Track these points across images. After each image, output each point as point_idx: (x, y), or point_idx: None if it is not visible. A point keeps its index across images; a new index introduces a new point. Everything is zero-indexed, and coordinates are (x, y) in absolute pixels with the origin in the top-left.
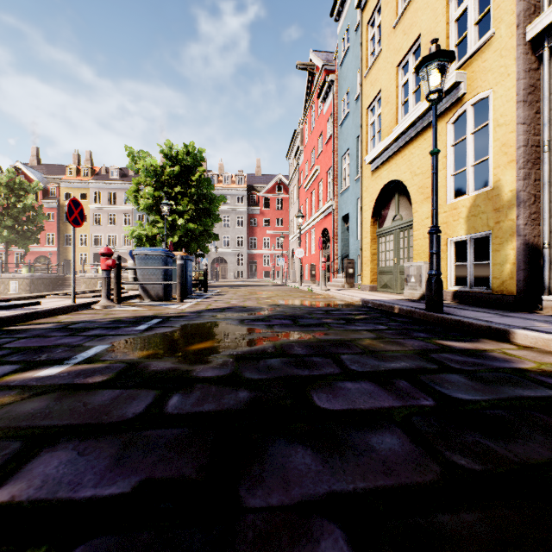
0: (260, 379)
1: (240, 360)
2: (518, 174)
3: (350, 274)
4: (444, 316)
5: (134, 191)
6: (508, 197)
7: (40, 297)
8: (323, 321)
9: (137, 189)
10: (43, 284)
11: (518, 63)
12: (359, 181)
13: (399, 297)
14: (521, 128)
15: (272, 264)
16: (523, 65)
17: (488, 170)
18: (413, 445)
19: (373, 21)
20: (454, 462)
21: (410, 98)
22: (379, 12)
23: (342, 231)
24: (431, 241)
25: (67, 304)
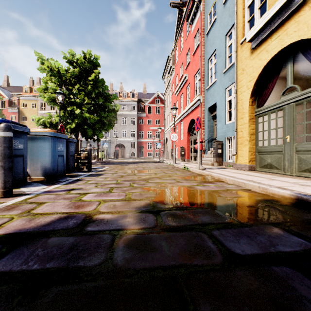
0: None
1: None
2: None
3: (219, 154)
4: None
5: (44, 89)
6: None
7: None
8: None
9: (46, 87)
10: None
11: None
12: (227, 72)
13: None
14: None
15: (152, 147)
16: None
17: None
18: None
19: None
20: None
21: None
22: None
23: (208, 119)
24: None
25: None
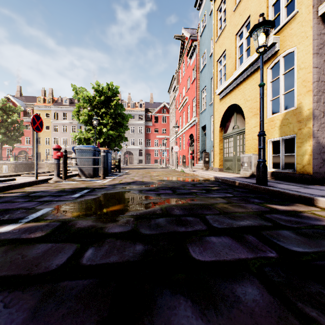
0: (151, 234)
1: (138, 219)
2: (313, 99)
3: (206, 161)
4: (269, 188)
5: (77, 112)
6: (307, 113)
7: (17, 175)
8: (192, 191)
9: (78, 110)
10: (23, 167)
11: (313, 29)
12: (212, 105)
13: (237, 176)
14: (315, 70)
15: (159, 155)
16: (316, 31)
17: (289, 98)
18: (271, 296)
19: (220, 8)
20: (307, 314)
21: (244, 54)
22: (224, 3)
23: (202, 135)
24: (259, 141)
25: (32, 179)
